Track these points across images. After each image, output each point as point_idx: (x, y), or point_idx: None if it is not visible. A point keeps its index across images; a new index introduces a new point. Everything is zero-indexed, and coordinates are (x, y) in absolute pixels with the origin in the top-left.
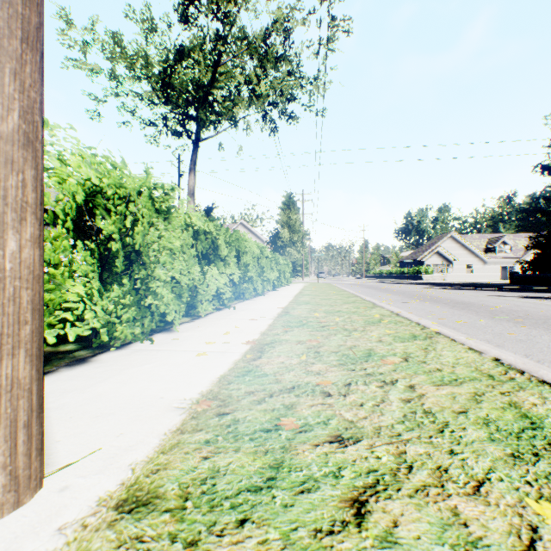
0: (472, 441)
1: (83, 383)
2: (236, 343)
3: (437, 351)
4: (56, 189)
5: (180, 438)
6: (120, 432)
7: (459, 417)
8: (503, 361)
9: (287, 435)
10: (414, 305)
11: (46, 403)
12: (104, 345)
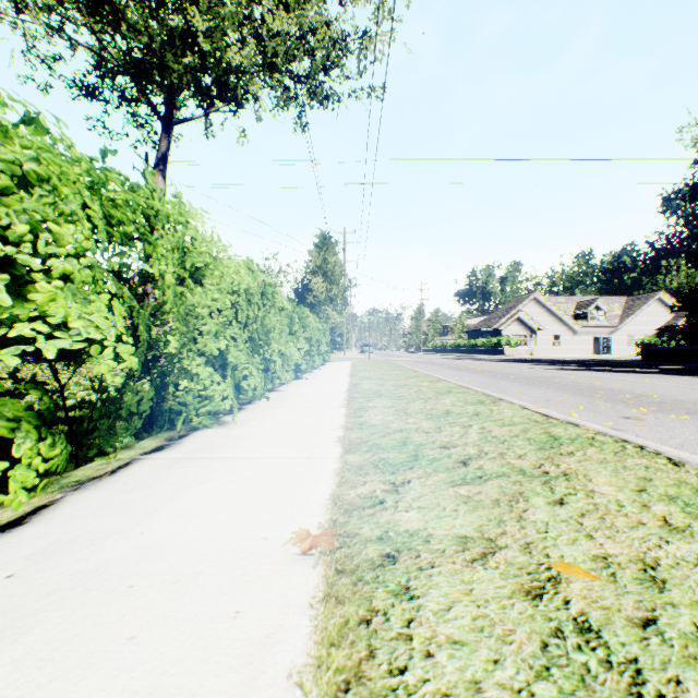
0: None
1: None
2: None
3: None
4: None
5: None
6: None
7: None
8: None
9: None
10: (690, 431)
11: None
12: None
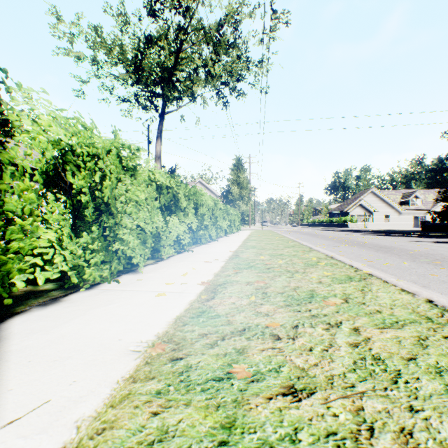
0: (429, 394)
1: (50, 323)
2: (192, 284)
3: (373, 292)
4: (25, 145)
5: (131, 388)
6: (73, 380)
7: (409, 365)
8: (436, 302)
9: (239, 385)
10: (344, 249)
11: (10, 345)
12: (76, 285)
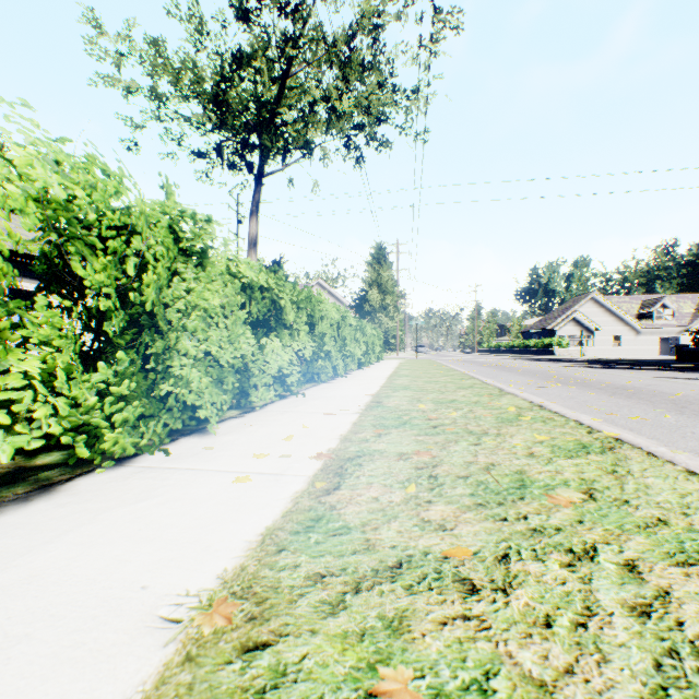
0: None
1: (18, 544)
2: (301, 457)
3: (637, 478)
4: None
5: None
6: None
7: None
8: None
9: None
10: (556, 391)
11: None
12: (95, 459)
